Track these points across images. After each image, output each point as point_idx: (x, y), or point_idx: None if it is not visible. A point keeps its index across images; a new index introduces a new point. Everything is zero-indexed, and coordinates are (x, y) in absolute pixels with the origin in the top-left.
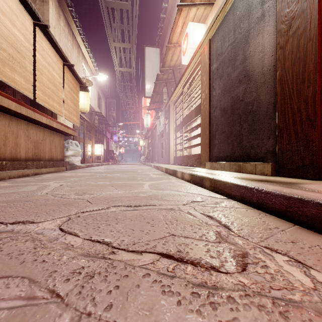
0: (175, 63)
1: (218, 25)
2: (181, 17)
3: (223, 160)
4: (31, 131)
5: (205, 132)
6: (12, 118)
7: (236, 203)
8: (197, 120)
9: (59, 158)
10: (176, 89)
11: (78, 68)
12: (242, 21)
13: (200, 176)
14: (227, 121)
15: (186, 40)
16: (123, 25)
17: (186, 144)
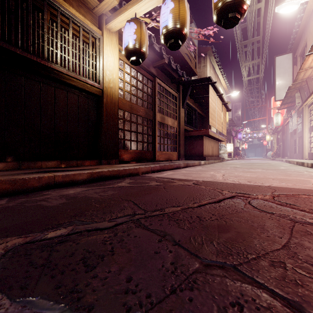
0: (308, 76)
1: None
2: (311, 56)
3: None
4: (211, 142)
5: None
6: (208, 138)
7: None
8: None
9: (217, 155)
10: (309, 98)
11: None
12: None
13: None
14: None
15: None
16: (253, 46)
17: None
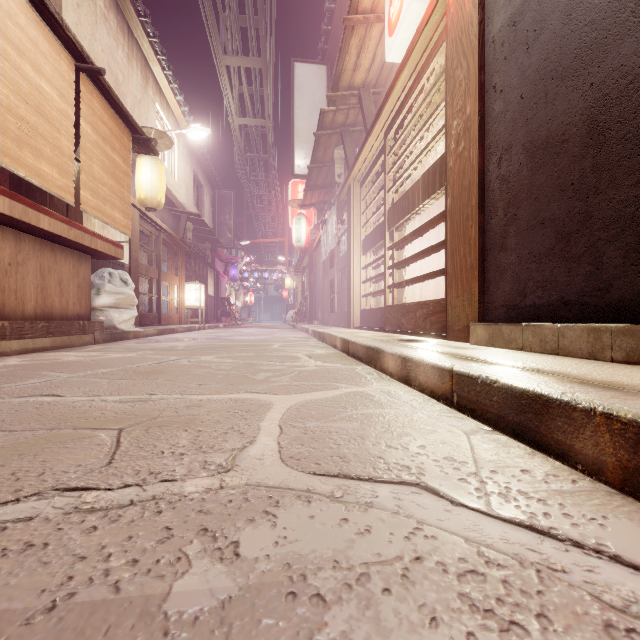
0: (366, 76)
1: None
2: None
3: (543, 316)
4: None
5: (462, 232)
6: None
7: None
8: (416, 223)
9: (72, 313)
10: (368, 141)
11: (144, 113)
12: None
13: (524, 393)
14: (562, 180)
15: None
16: (245, 17)
17: (394, 276)
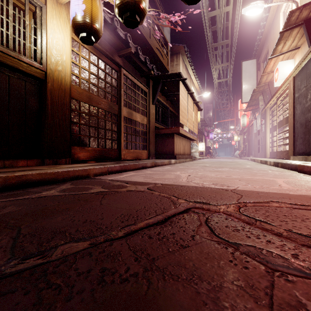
0: (270, 80)
1: (298, 71)
2: (272, 60)
3: (301, 154)
4: (183, 141)
5: (290, 136)
6: (180, 137)
7: (286, 169)
8: None
9: (189, 154)
10: (270, 101)
11: None
12: (309, 77)
13: (277, 162)
14: (303, 131)
15: (277, 73)
16: (222, 50)
17: (280, 142)
